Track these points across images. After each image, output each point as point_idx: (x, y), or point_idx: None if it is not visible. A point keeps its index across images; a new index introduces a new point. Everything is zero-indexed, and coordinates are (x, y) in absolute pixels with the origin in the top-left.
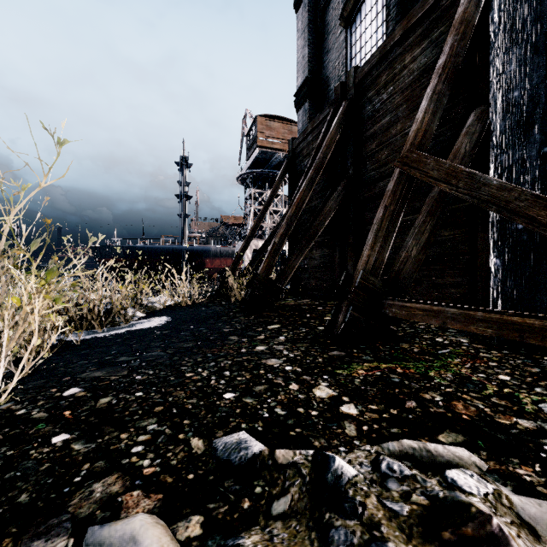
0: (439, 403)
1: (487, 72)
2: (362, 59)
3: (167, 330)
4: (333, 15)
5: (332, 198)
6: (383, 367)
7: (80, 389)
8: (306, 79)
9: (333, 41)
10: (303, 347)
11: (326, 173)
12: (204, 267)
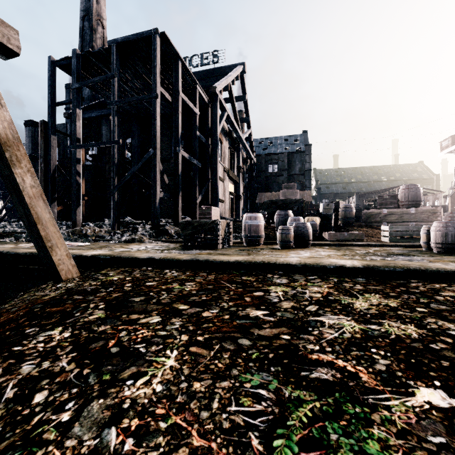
0: None
1: None
2: None
3: None
4: None
5: None
6: None
7: None
8: (31, 155)
9: None
10: None
11: None
12: None
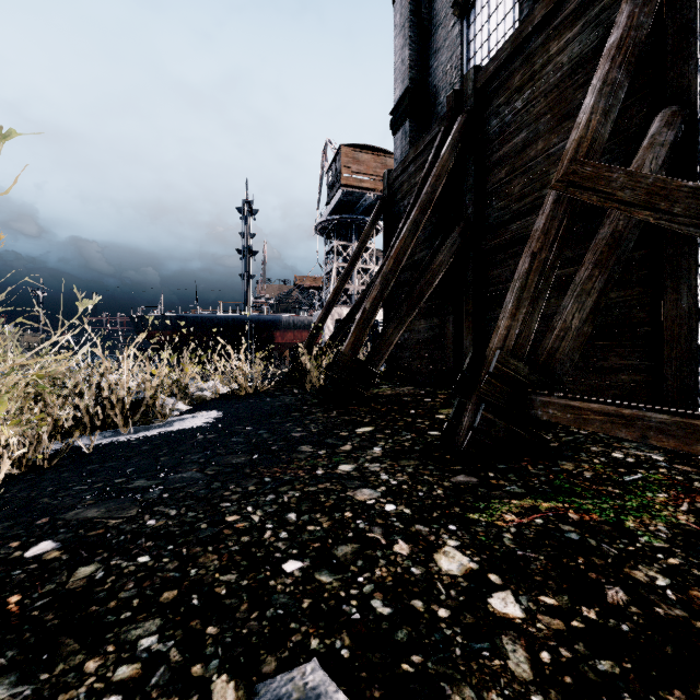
0: (668, 594)
1: (680, 55)
2: (484, 58)
3: (214, 433)
4: (444, 2)
5: (444, 248)
6: (543, 507)
7: (55, 544)
8: (406, 91)
9: (444, 37)
10: (411, 467)
11: (434, 214)
12: (273, 343)
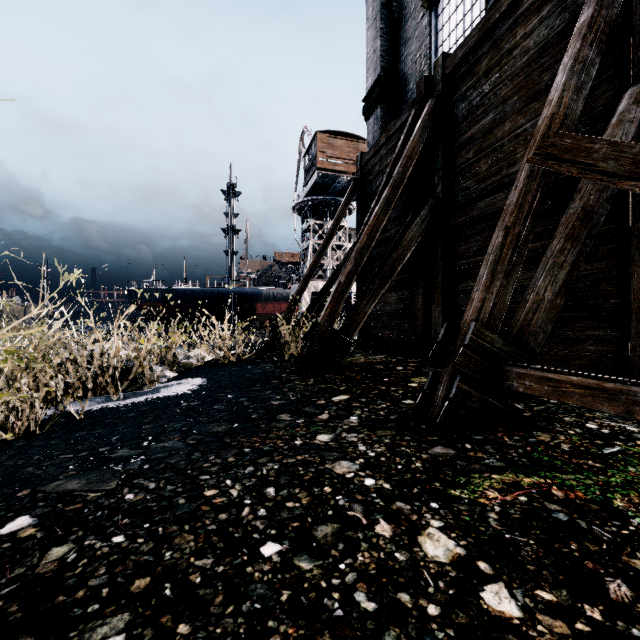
0: None
1: None
2: (452, 47)
3: (197, 400)
4: None
5: (415, 225)
6: (526, 483)
7: (32, 519)
8: (378, 79)
9: (413, 28)
10: (388, 437)
11: (404, 194)
12: (255, 313)
